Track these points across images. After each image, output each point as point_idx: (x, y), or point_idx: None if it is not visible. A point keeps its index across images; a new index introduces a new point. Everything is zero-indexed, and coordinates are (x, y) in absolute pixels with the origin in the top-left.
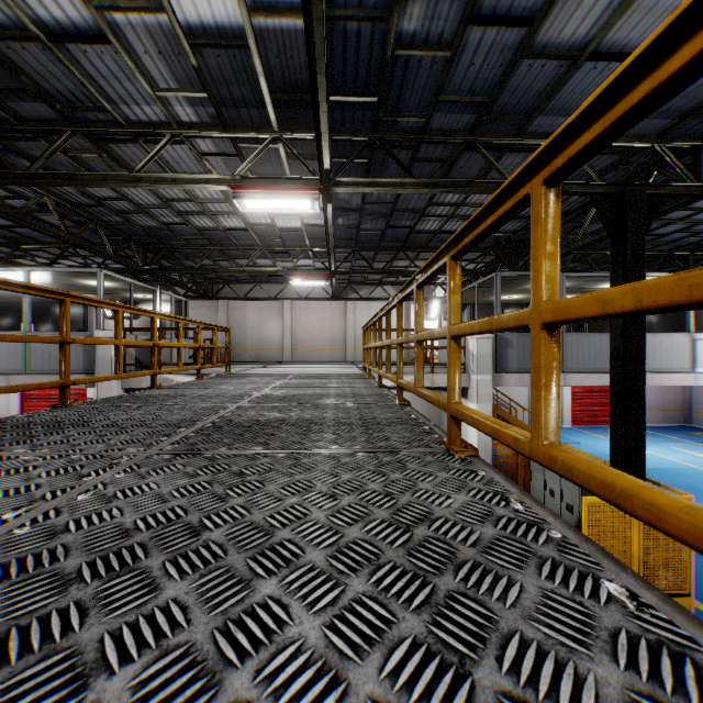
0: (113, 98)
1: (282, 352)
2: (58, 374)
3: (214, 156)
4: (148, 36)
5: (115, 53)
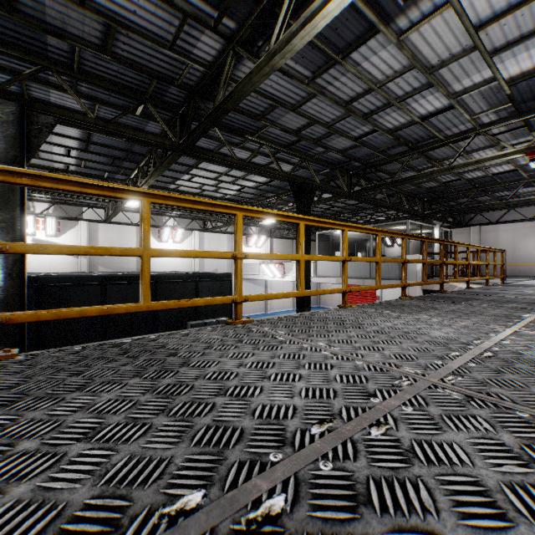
0: (442, 130)
1: None
2: (385, 279)
3: (502, 133)
4: (478, 94)
5: (454, 110)
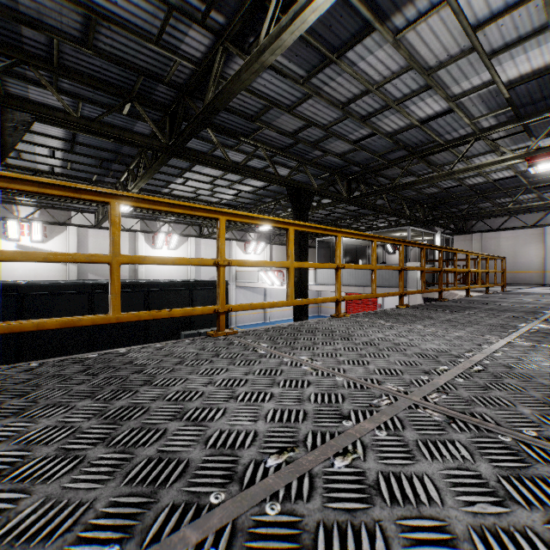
0: (442, 134)
1: (542, 275)
2: (386, 287)
3: (502, 138)
4: (478, 98)
5: (453, 114)
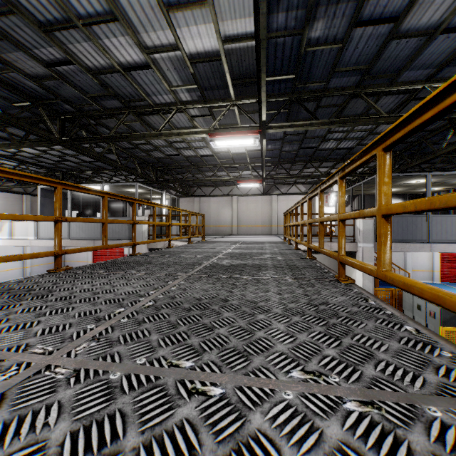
0: (149, 93)
1: (232, 228)
2: (116, 240)
3: (198, 117)
4: (170, 62)
5: (153, 72)
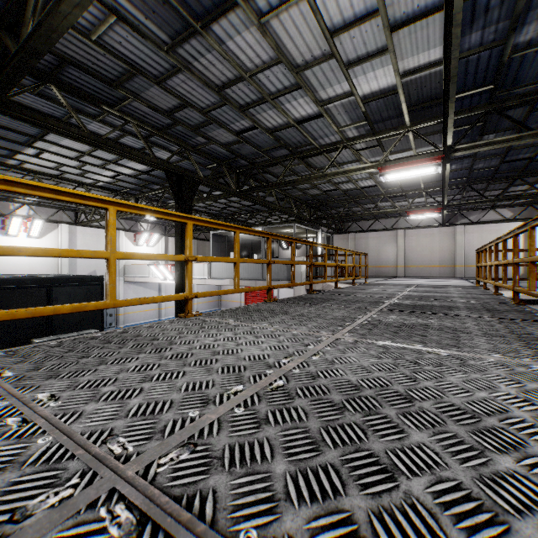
0: (316, 138)
1: (396, 269)
2: (275, 280)
3: (364, 150)
4: (342, 107)
5: (323, 119)
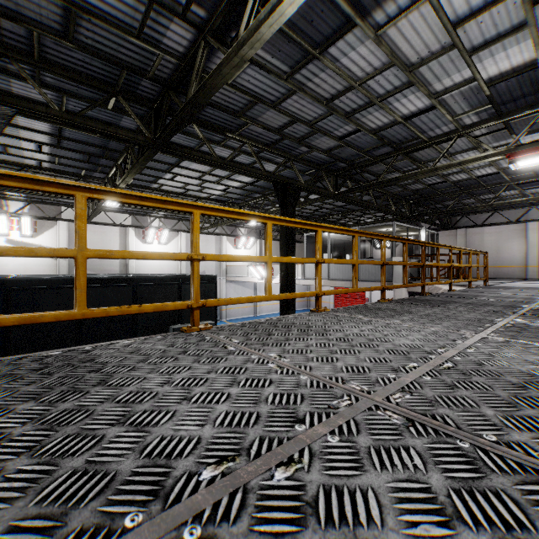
0: (425, 131)
1: (524, 269)
2: (372, 281)
3: (484, 135)
4: (459, 95)
5: (436, 110)
